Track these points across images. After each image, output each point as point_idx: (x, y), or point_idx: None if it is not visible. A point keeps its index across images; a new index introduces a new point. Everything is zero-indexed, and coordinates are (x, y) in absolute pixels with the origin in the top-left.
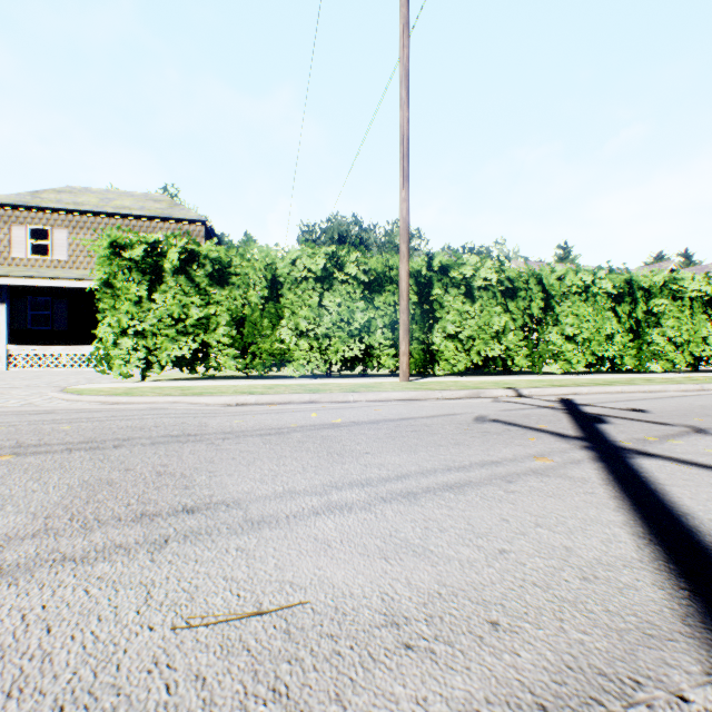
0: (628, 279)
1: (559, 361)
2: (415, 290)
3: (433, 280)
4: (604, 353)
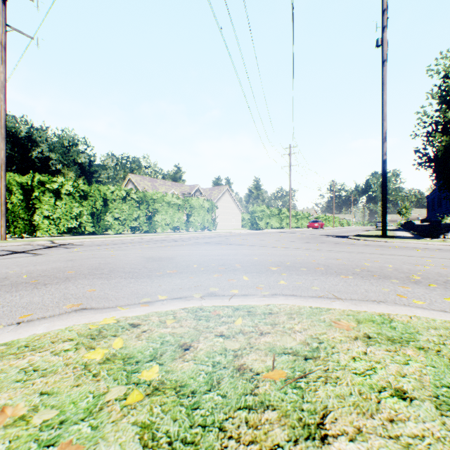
0: (146, 195)
1: (112, 228)
2: (22, 193)
3: (35, 188)
4: (133, 225)
